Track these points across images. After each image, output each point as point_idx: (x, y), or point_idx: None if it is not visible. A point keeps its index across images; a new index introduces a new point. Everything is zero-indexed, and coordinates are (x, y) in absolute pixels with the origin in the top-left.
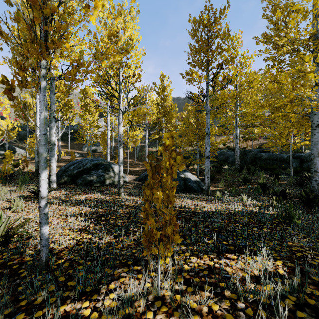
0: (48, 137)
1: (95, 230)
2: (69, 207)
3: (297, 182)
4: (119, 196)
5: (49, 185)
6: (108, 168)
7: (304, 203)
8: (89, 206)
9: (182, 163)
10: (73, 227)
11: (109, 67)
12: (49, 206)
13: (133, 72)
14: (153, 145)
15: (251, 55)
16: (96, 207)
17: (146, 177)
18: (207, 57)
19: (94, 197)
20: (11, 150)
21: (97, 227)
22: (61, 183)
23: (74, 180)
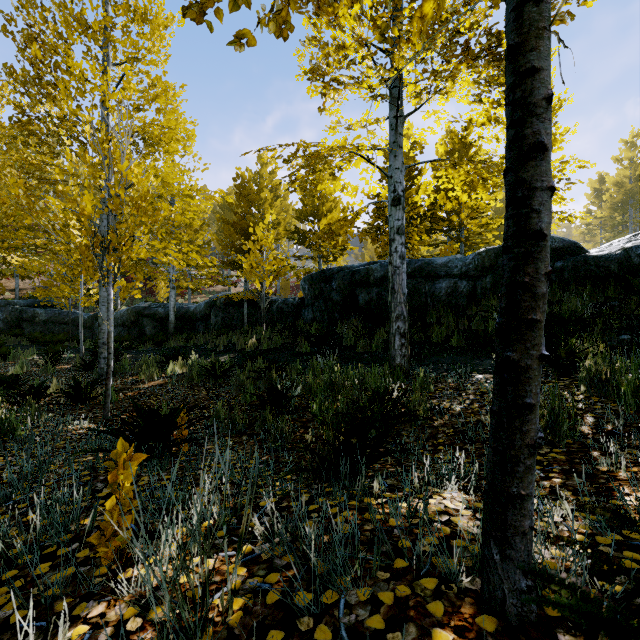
0: None
1: None
2: None
3: (85, 363)
4: None
5: None
6: None
7: (71, 398)
8: None
9: None
10: None
11: None
12: None
13: None
14: None
15: (3, 85)
16: None
17: None
18: None
19: None
20: None
21: None
22: None
23: None
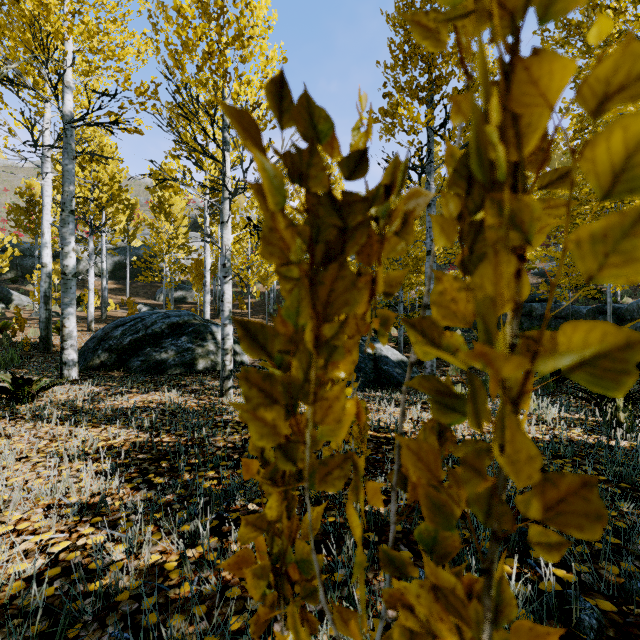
0: (83, 271)
1: (126, 511)
2: (83, 430)
3: None
4: (223, 397)
5: (61, 371)
6: (203, 333)
7: None
8: (138, 426)
9: None
10: (64, 496)
11: (198, 81)
12: (30, 427)
13: (255, 94)
14: None
15: None
16: (156, 428)
17: None
18: (432, 69)
19: (160, 401)
20: (0, 297)
21: (137, 498)
22: (92, 366)
23: (124, 360)
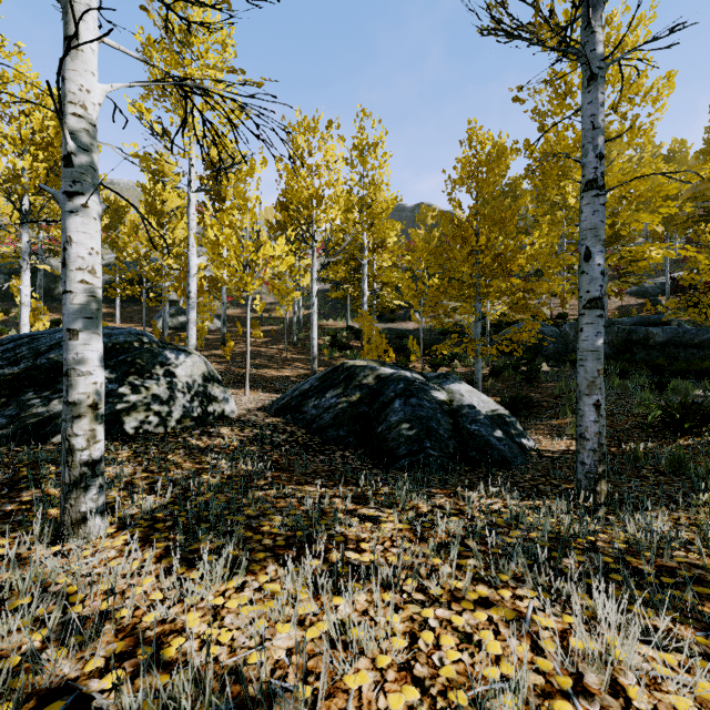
0: None
1: None
2: None
3: None
4: (63, 542)
5: None
6: (145, 364)
7: None
8: None
9: (416, 358)
10: None
11: None
12: None
13: None
14: (339, 313)
15: (640, 17)
16: None
17: (304, 401)
18: None
19: None
20: None
21: None
22: None
23: None
